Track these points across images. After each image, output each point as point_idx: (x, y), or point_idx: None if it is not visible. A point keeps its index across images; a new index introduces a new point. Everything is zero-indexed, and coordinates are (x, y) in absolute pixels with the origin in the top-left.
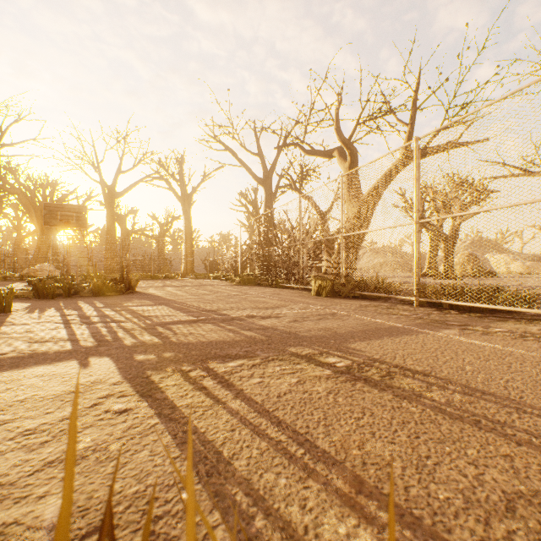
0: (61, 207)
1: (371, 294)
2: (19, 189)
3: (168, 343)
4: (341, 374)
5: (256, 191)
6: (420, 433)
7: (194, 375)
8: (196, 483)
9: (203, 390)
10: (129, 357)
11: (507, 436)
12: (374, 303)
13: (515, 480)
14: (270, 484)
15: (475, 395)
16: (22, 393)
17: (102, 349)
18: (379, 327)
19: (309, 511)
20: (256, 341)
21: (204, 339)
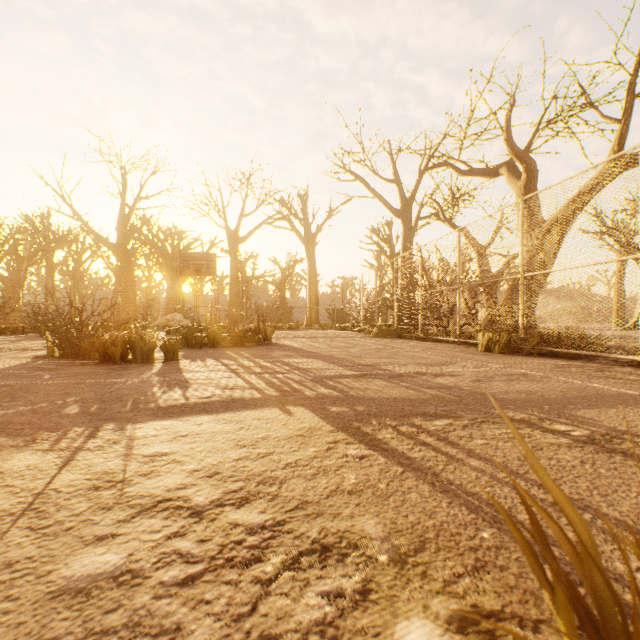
0: (193, 256)
1: (568, 351)
2: (153, 240)
3: (351, 397)
4: (583, 443)
5: (390, 225)
6: None
7: (405, 430)
8: (488, 526)
9: (428, 446)
10: (323, 408)
11: None
12: (575, 362)
13: None
14: (573, 540)
15: None
16: (256, 432)
17: (290, 399)
18: (602, 393)
19: (638, 570)
20: (447, 400)
21: (385, 395)
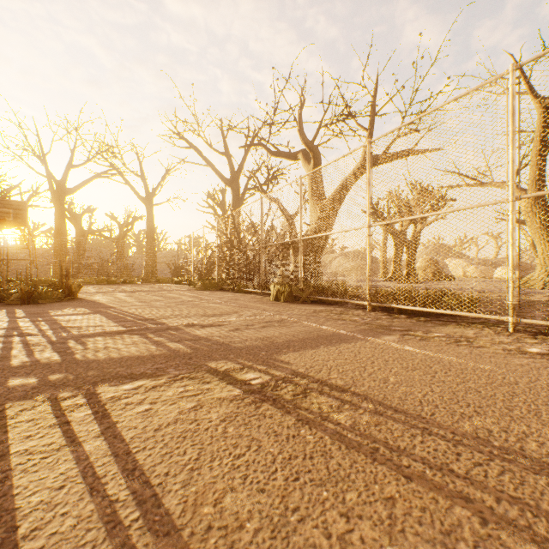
0: None
1: (328, 299)
2: None
3: (67, 361)
4: (250, 393)
5: (224, 192)
6: (303, 472)
7: (68, 405)
8: None
9: (62, 427)
10: (1, 382)
11: (400, 469)
12: (330, 307)
13: (386, 537)
14: None
15: (386, 414)
16: None
17: None
18: (321, 335)
19: None
20: (177, 355)
21: (116, 354)
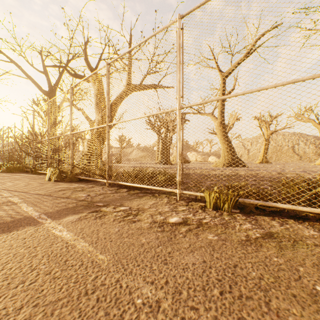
0: None
1: (85, 178)
2: None
3: None
4: None
5: (46, 101)
6: None
7: None
8: None
9: None
10: None
11: None
12: (83, 185)
13: None
14: None
15: None
16: None
17: None
18: (1, 221)
19: None
20: None
21: None
